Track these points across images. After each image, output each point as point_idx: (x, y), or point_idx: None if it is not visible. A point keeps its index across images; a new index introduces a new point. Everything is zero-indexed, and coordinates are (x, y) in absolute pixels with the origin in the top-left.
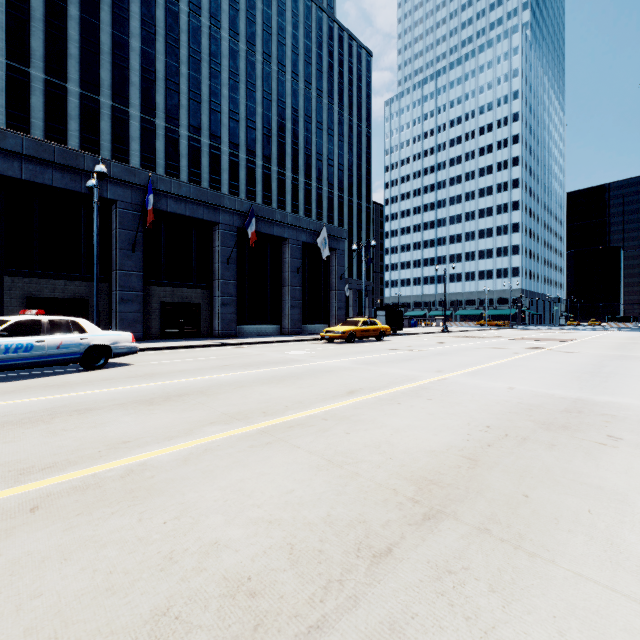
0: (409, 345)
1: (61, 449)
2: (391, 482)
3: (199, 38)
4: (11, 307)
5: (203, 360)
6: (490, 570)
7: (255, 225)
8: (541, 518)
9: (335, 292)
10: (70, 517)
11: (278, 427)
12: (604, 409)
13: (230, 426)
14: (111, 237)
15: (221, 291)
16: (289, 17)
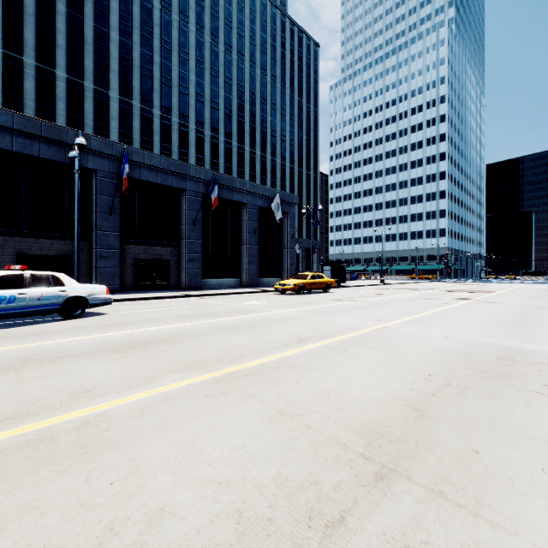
0: (352, 296)
1: (25, 399)
2: (341, 435)
3: (170, 31)
4: (3, 263)
5: (170, 310)
6: (451, 545)
7: (217, 192)
8: (495, 478)
9: (287, 250)
10: (16, 477)
11: (233, 375)
12: (535, 357)
13: (188, 374)
14: (91, 202)
15: (188, 249)
16: (247, 13)
